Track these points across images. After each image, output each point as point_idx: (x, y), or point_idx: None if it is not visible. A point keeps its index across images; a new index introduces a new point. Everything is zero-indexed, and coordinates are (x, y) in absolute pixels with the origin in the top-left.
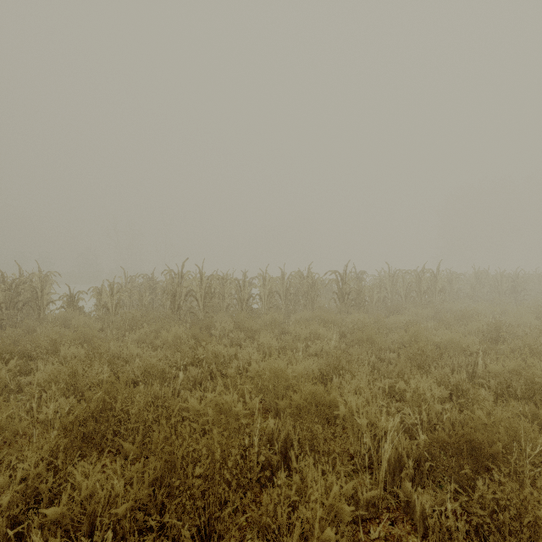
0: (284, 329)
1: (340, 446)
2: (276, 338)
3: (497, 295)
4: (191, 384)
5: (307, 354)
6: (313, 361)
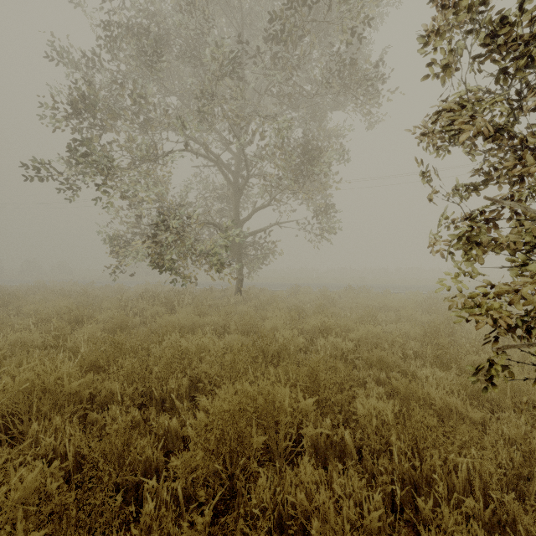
0: None
1: None
2: None
3: None
4: None
5: None
6: None
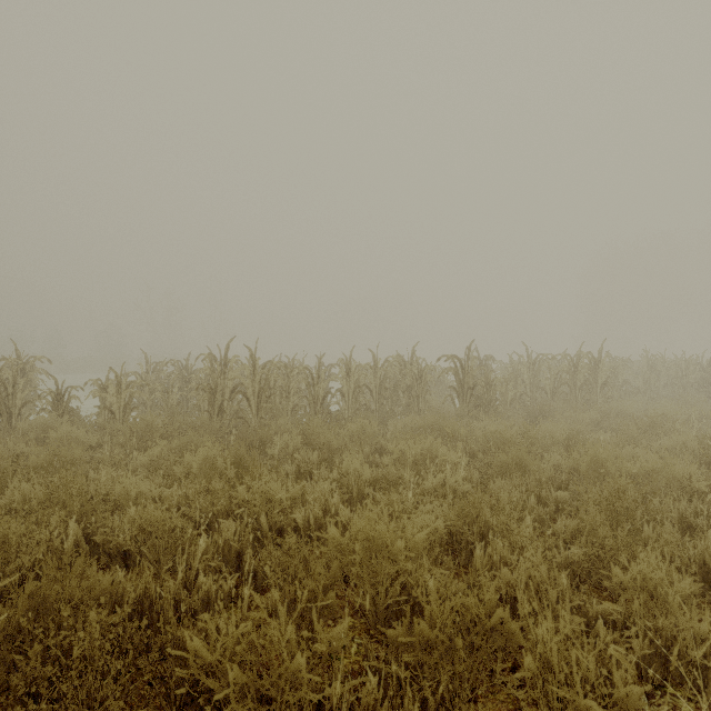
0: (380, 443)
1: (508, 710)
2: (367, 459)
3: (680, 391)
4: (221, 556)
5: (420, 491)
6: (430, 502)
